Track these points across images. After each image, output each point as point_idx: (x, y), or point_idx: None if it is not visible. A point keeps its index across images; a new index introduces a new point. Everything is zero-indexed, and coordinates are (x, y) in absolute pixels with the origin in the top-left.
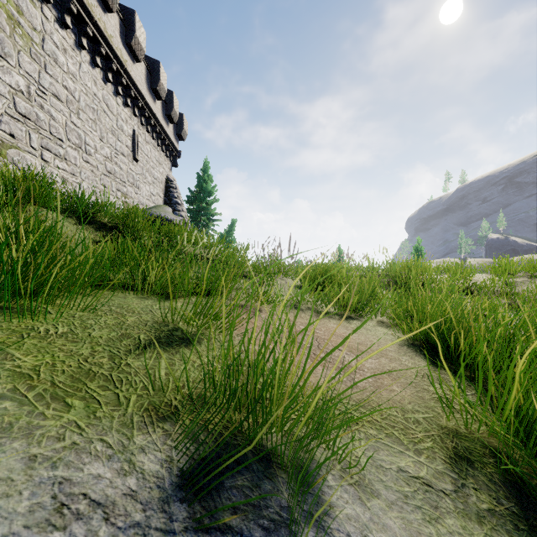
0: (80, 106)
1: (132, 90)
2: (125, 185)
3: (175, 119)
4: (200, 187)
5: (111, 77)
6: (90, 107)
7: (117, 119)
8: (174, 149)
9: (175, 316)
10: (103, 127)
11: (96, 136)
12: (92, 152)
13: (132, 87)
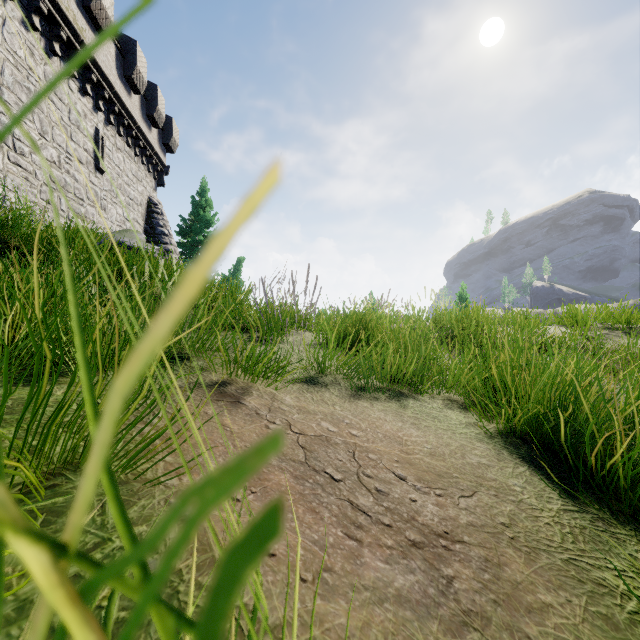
0: (5, 82)
1: (94, 73)
2: (83, 204)
3: (160, 122)
4: (197, 215)
5: (58, 49)
6: (22, 86)
7: (69, 110)
8: (160, 163)
9: (6, 431)
10: (46, 119)
11: (34, 129)
12: (26, 151)
13: (94, 69)
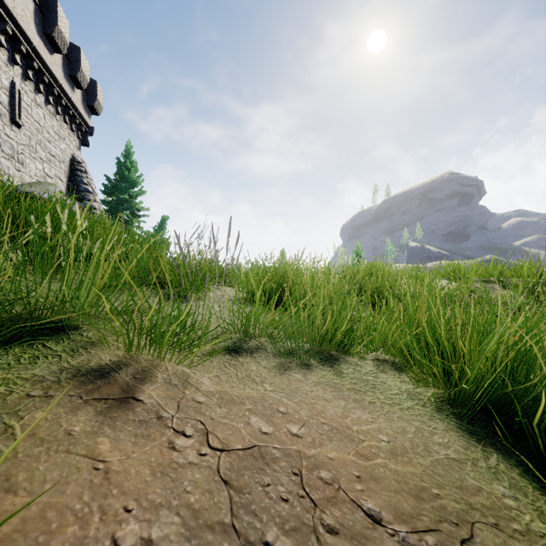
0: None
1: (9, 24)
2: None
3: (84, 84)
4: (122, 175)
5: None
6: None
7: None
8: (84, 123)
9: None
10: None
11: None
12: None
13: (9, 20)
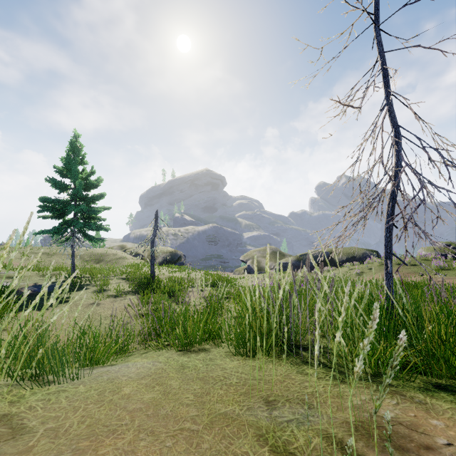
0: None
1: None
2: None
3: None
4: None
5: None
6: None
7: None
8: None
9: None
10: None
11: None
12: None
13: None
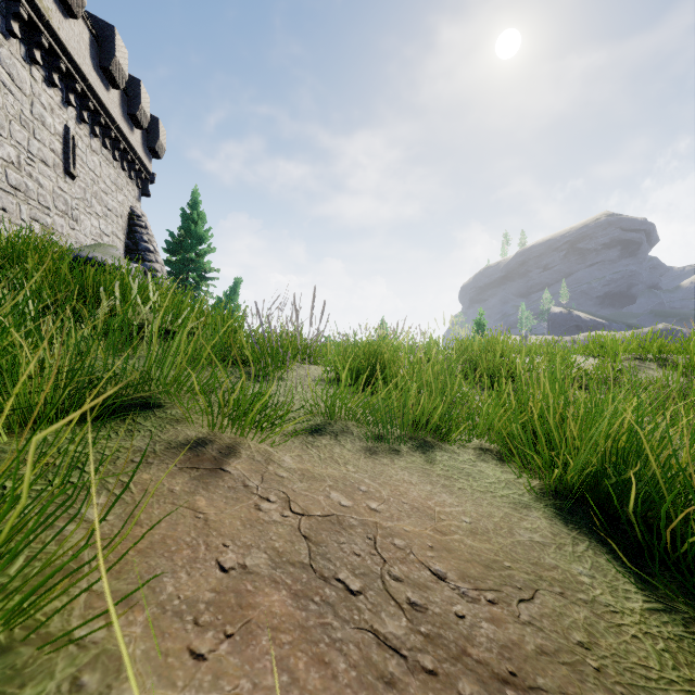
0: None
1: (63, 60)
2: (49, 214)
3: (144, 123)
4: (187, 230)
5: (17, 29)
6: None
7: (31, 103)
8: (144, 169)
9: None
10: (1, 111)
11: None
12: None
13: (63, 56)
